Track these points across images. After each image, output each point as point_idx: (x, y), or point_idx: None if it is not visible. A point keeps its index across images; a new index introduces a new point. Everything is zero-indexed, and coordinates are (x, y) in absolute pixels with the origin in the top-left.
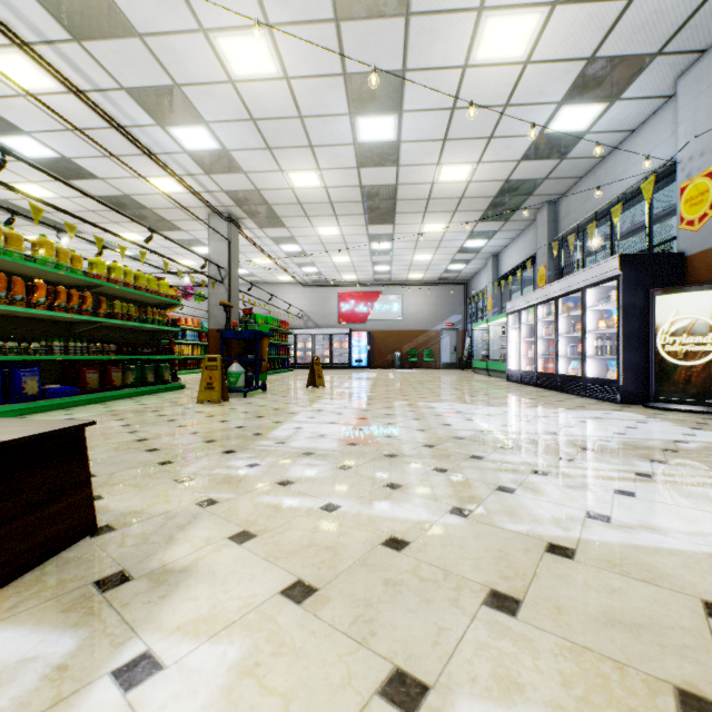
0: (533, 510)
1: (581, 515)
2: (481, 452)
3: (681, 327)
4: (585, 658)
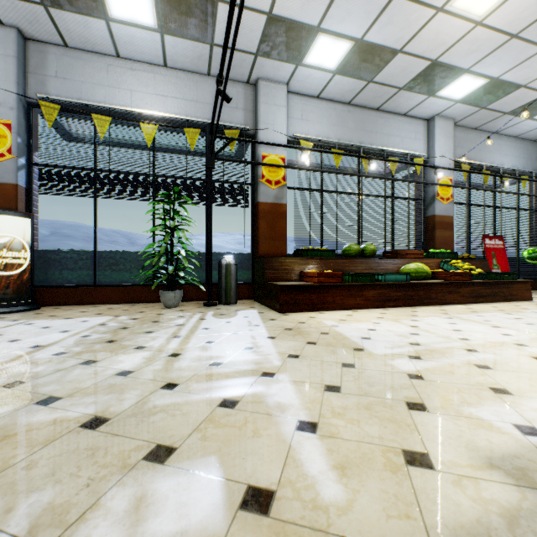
0: (250, 358)
1: (249, 351)
2: (104, 371)
3: (3, 243)
4: (359, 357)
